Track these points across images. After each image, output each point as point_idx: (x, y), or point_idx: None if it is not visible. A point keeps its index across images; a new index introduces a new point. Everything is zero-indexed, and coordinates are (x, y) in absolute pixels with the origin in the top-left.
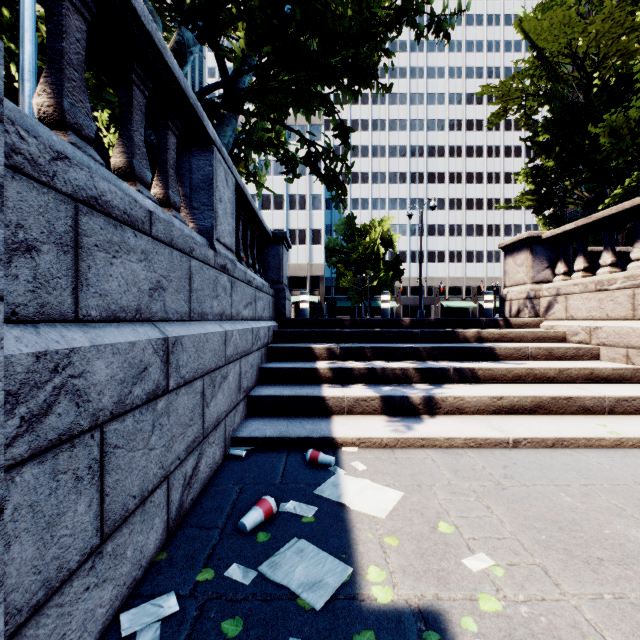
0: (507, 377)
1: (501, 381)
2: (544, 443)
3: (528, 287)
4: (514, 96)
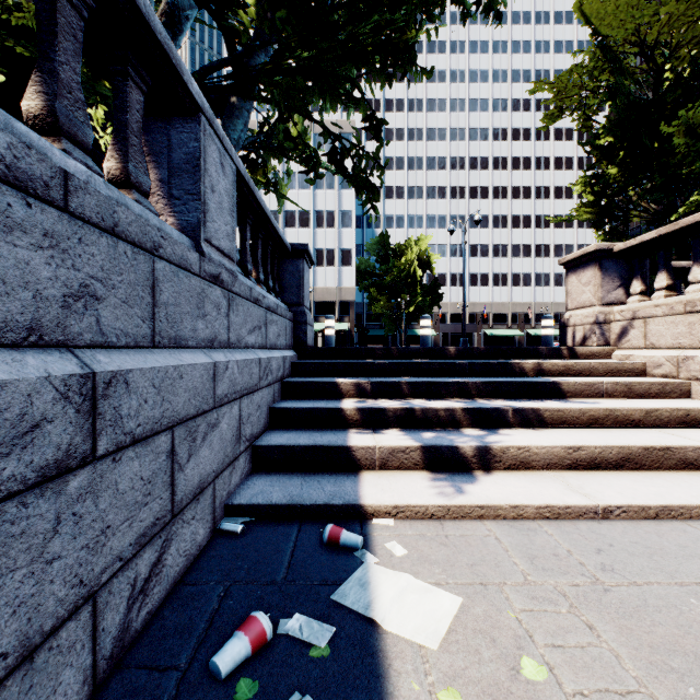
0: (581, 420)
1: (573, 425)
2: (644, 513)
3: (596, 310)
4: (571, 93)
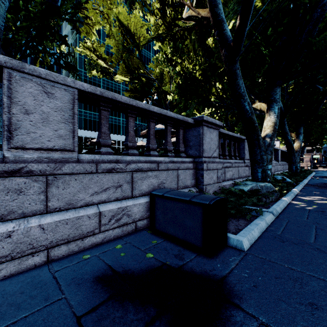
0: None
1: None
2: None
3: None
4: None
